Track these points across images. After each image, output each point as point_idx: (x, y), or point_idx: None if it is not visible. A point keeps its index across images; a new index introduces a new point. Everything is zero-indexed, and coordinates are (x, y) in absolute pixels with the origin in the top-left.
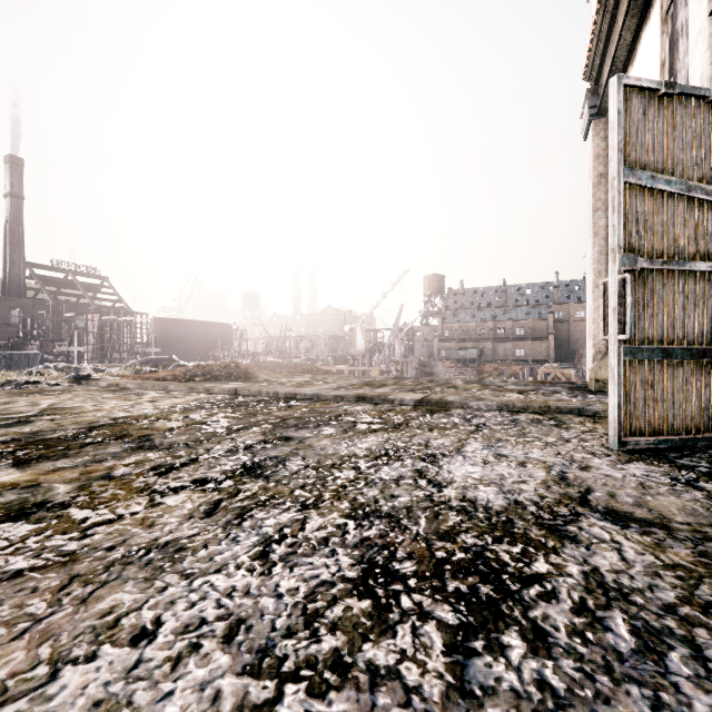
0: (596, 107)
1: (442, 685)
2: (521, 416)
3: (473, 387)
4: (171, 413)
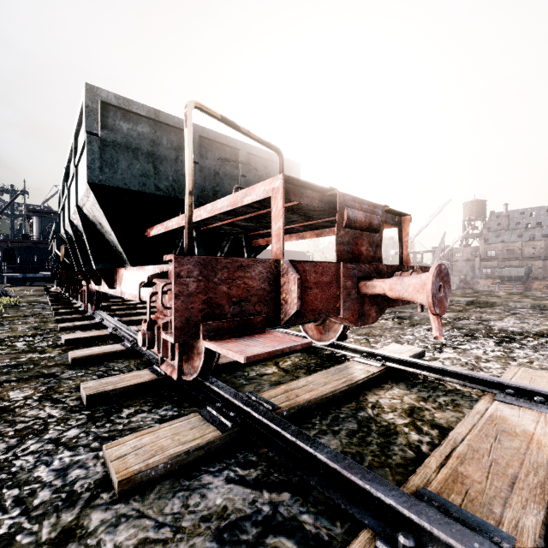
0: None
1: (493, 344)
2: (547, 311)
3: (514, 297)
4: None
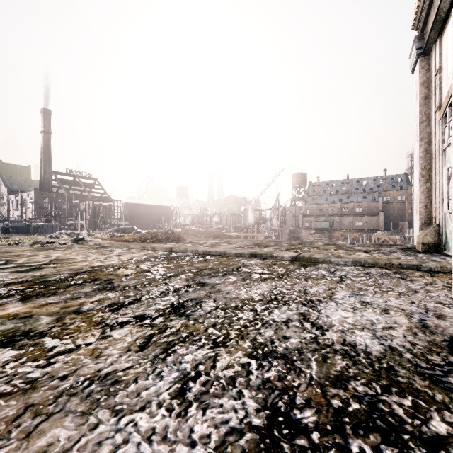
0: (422, 48)
1: None
2: (372, 270)
3: (330, 248)
4: (129, 263)
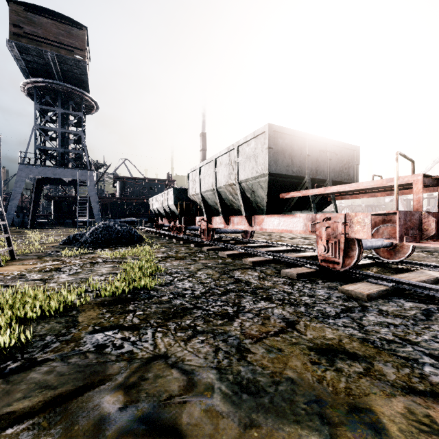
0: None
1: None
2: None
3: None
4: None
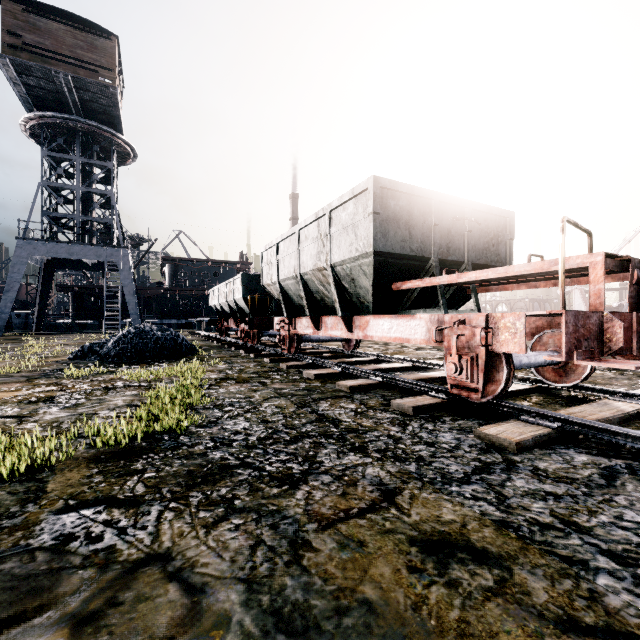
0: None
1: None
2: None
3: None
4: None
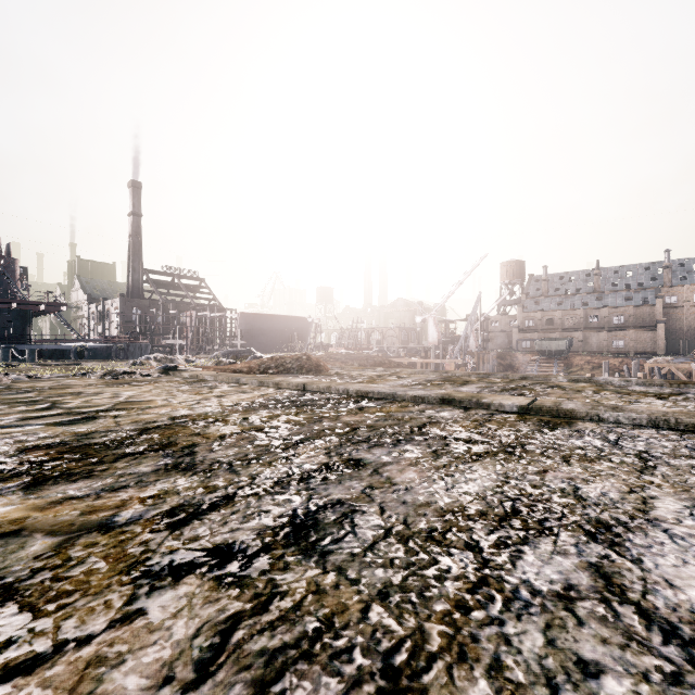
0: None
1: None
2: None
3: (584, 387)
4: (232, 412)
